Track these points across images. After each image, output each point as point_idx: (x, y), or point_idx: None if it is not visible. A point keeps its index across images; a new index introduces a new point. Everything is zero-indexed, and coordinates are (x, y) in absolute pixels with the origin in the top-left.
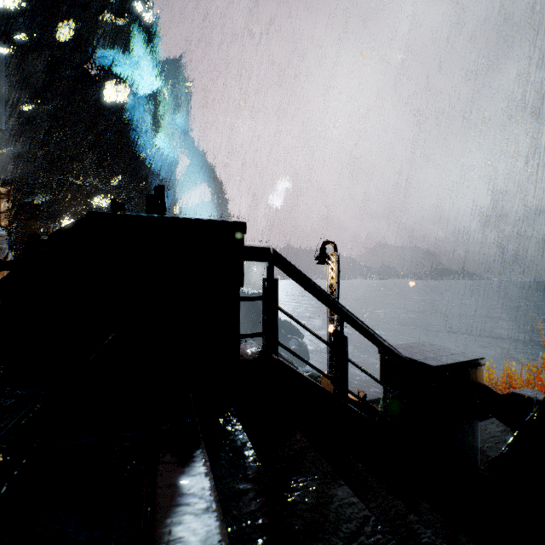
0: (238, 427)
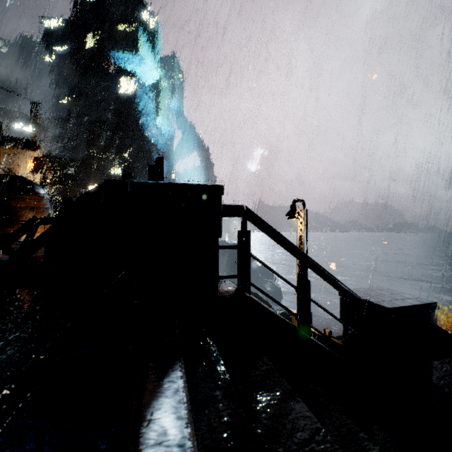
0: (214, 348)
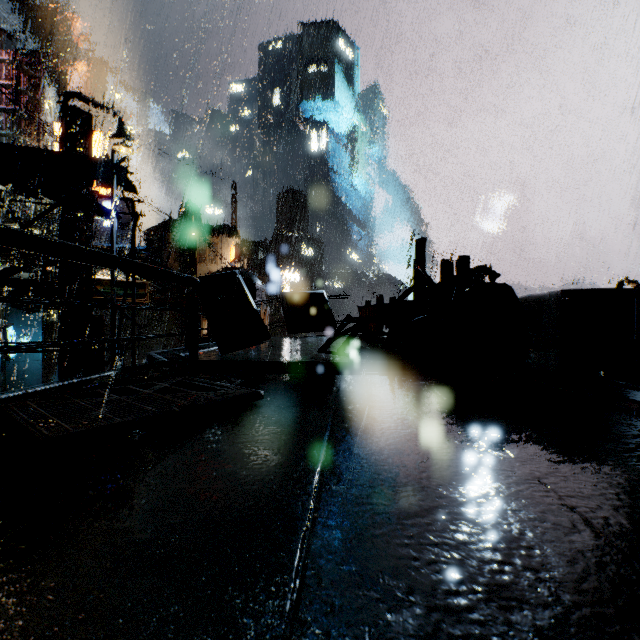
0: None
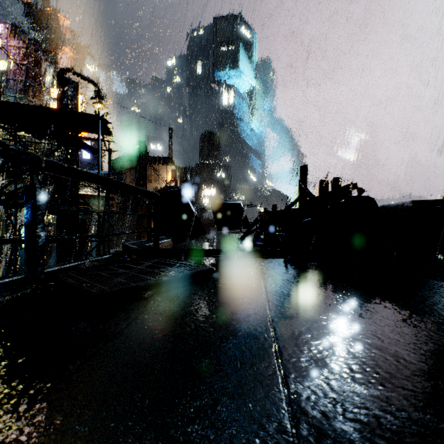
0: None
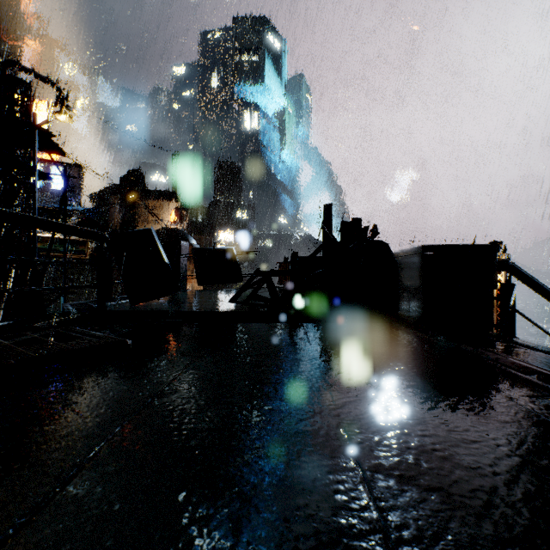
0: None
